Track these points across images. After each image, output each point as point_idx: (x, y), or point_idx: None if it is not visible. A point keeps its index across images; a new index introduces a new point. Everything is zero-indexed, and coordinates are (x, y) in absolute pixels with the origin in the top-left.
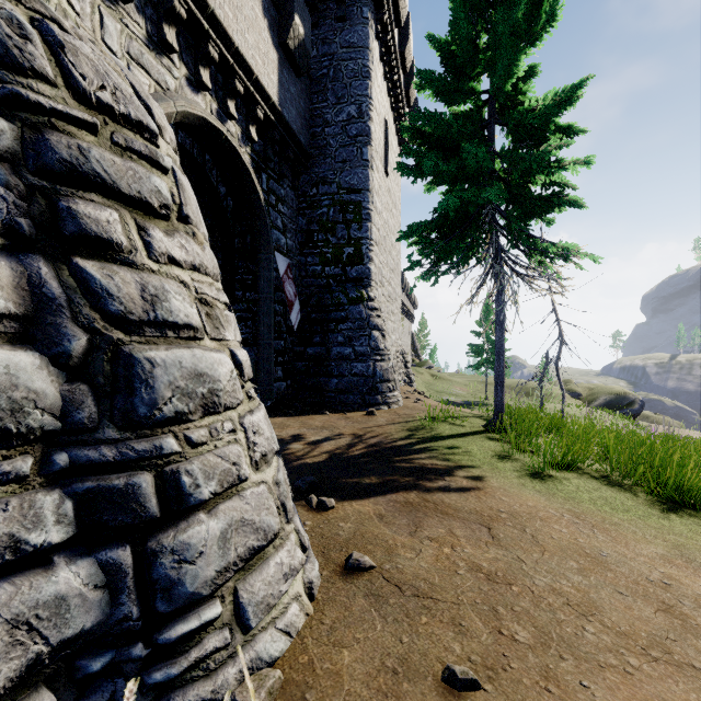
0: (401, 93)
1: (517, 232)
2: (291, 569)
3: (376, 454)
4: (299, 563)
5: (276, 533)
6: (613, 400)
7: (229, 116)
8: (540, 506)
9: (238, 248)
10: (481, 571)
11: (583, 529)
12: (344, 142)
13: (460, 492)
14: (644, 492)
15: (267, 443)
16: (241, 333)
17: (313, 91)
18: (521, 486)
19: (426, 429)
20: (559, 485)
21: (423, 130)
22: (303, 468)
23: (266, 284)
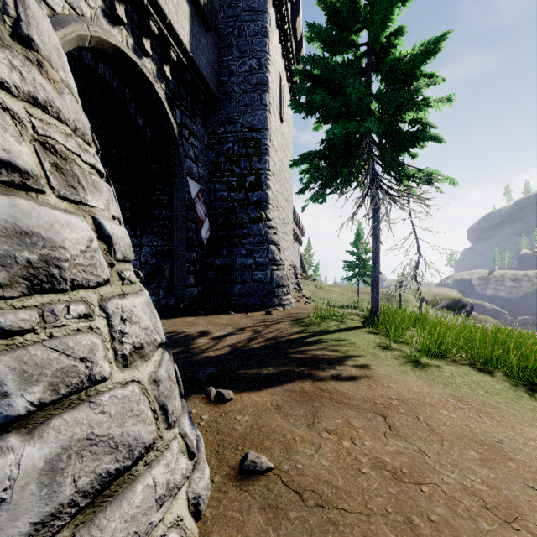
0: (293, 57)
1: (390, 161)
2: (170, 487)
3: (273, 346)
4: (182, 477)
5: (149, 446)
6: (451, 303)
7: (144, 53)
8: (425, 392)
9: (155, 172)
10: (385, 468)
11: (469, 414)
12: (246, 89)
13: (351, 380)
14: (506, 375)
15: (145, 333)
16: (158, 246)
17: (221, 46)
18: (404, 373)
19: (315, 325)
20: (435, 371)
21: (312, 74)
22: (206, 360)
23: (179, 203)
